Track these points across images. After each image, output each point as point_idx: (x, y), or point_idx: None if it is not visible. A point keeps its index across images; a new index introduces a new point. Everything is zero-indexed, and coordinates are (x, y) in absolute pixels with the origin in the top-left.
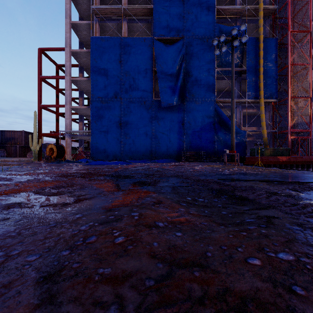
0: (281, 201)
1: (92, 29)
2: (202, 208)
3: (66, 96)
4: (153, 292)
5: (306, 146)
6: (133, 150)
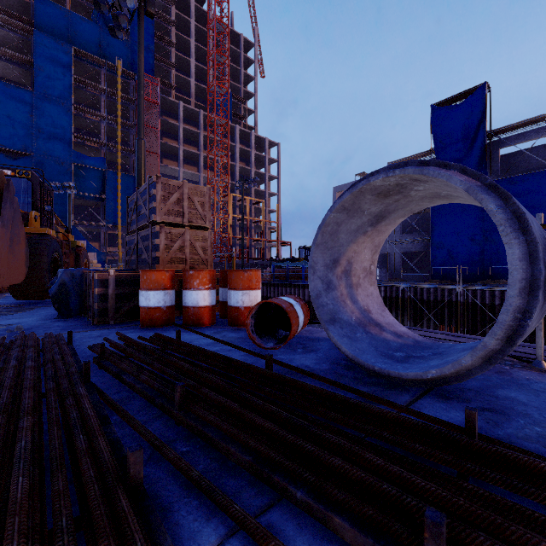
0: None
1: None
2: None
3: None
4: None
5: None
6: None
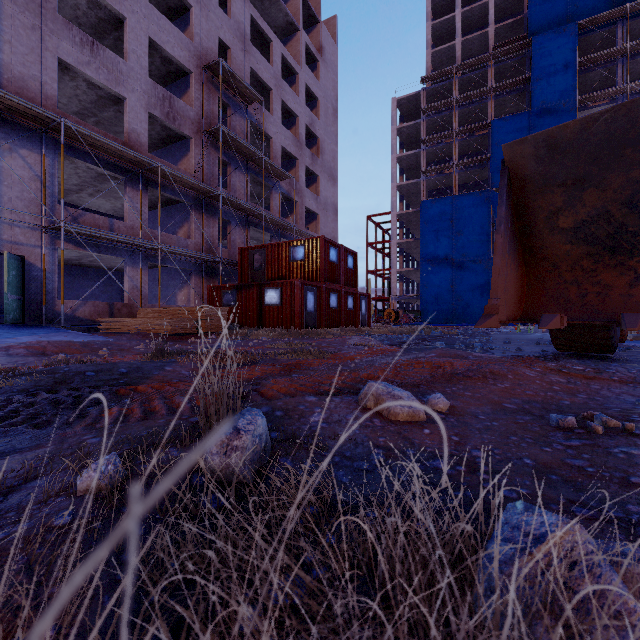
0: None
1: (417, 184)
2: None
3: (392, 259)
4: None
5: None
6: (467, 313)
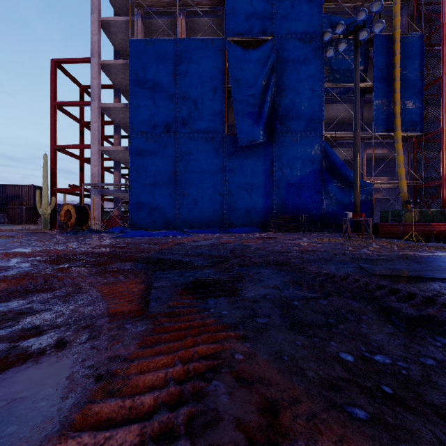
0: None
1: (133, 29)
2: (440, 439)
3: (92, 131)
4: None
5: None
6: (195, 214)
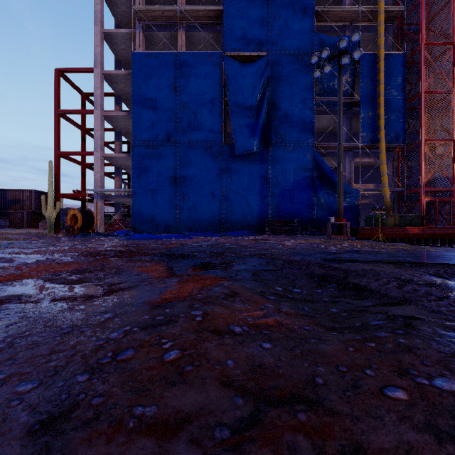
0: (422, 293)
1: (134, 40)
2: (299, 303)
3: (95, 138)
4: (229, 452)
5: (448, 212)
6: (194, 218)
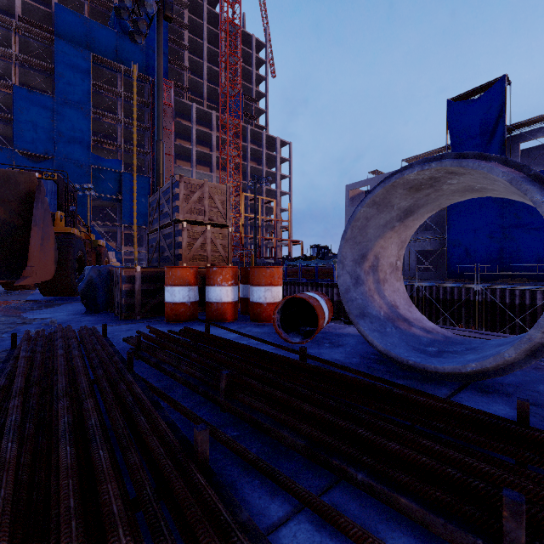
0: None
1: None
2: None
3: None
4: None
5: None
6: None
